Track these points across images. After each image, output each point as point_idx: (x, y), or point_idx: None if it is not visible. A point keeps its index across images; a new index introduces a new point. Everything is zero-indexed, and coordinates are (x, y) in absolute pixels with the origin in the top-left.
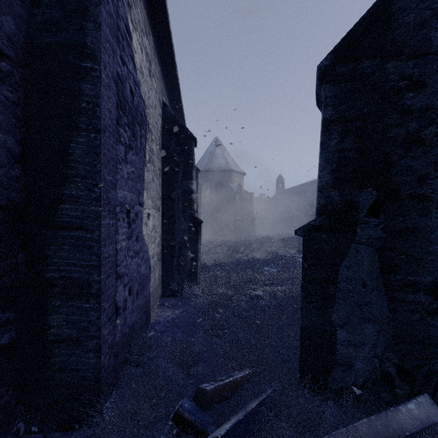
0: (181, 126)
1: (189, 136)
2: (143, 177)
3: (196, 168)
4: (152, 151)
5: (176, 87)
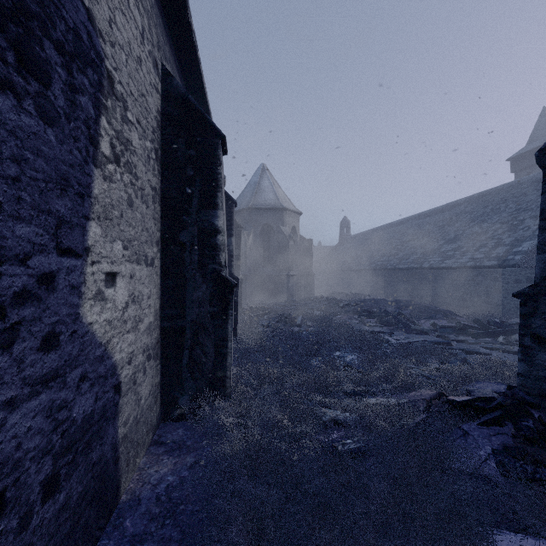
0: (197, 113)
1: (211, 131)
2: (85, 188)
3: (230, 199)
4: (126, 143)
5: (193, 53)
